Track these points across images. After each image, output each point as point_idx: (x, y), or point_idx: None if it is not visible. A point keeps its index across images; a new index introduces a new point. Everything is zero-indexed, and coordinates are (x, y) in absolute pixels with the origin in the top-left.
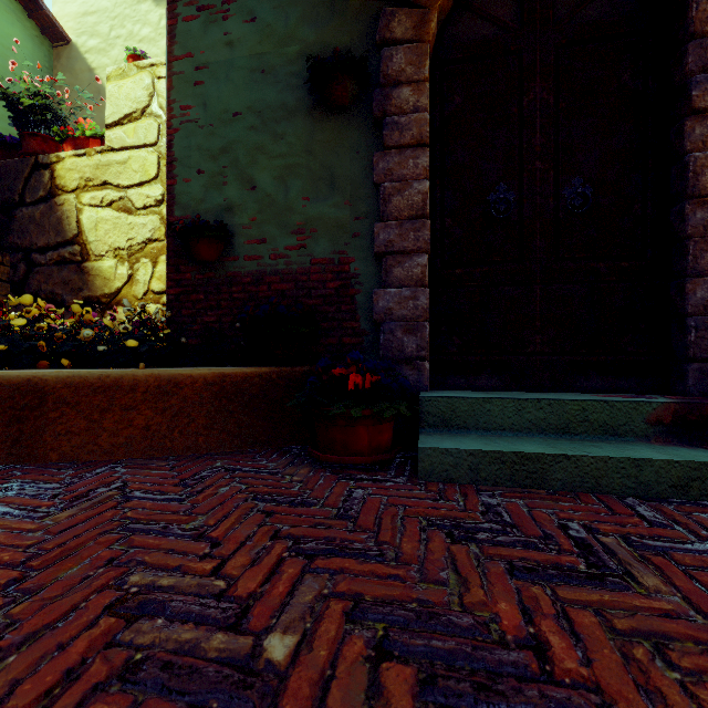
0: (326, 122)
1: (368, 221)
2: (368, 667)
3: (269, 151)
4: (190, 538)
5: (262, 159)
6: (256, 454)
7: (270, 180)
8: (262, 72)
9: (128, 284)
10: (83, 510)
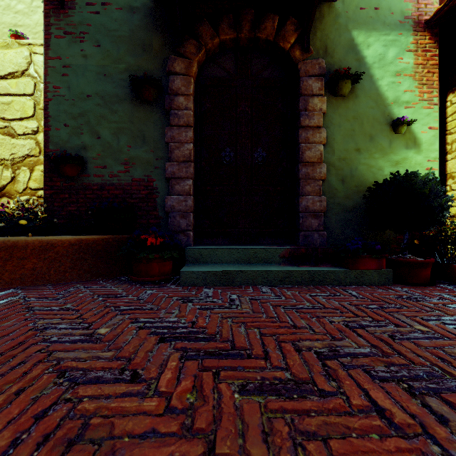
0: (141, 107)
1: (163, 161)
2: (135, 331)
3: (108, 118)
4: (65, 310)
5: (104, 123)
6: (100, 280)
7: (109, 134)
8: (104, 75)
9: (12, 183)
10: (3, 306)
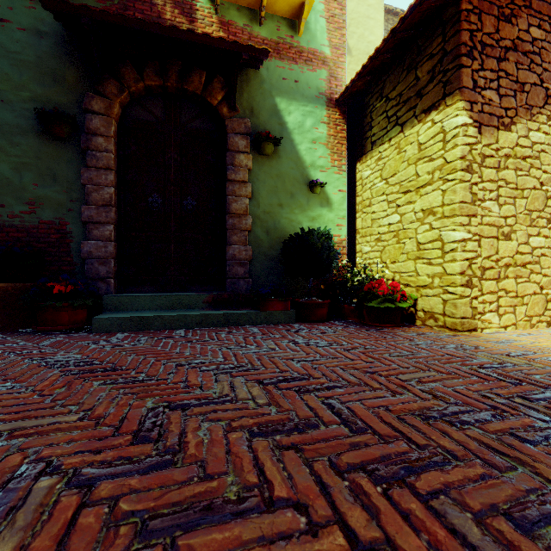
0: (51, 143)
1: (79, 203)
2: (26, 365)
3: (7, 151)
4: None
5: (2, 155)
6: None
7: (8, 169)
8: (2, 101)
9: None
10: None
